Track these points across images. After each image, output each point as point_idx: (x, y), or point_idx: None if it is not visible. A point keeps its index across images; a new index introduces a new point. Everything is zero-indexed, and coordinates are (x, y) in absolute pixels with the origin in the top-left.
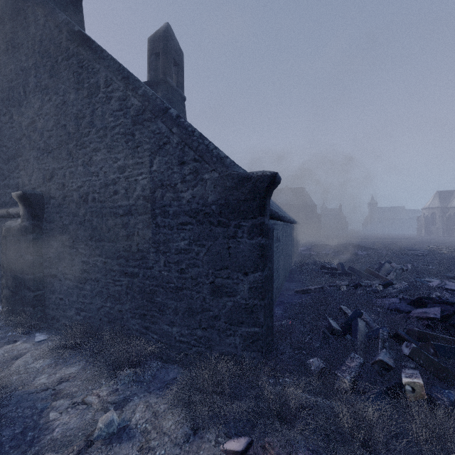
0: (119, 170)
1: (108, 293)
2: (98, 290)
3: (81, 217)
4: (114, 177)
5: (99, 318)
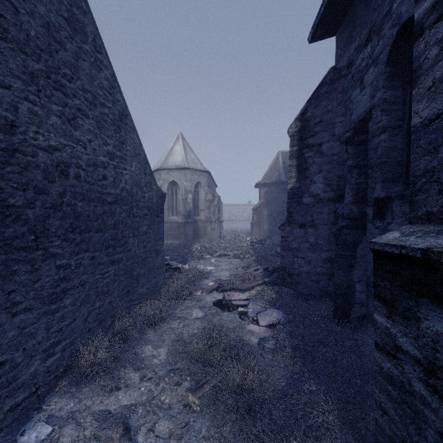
0: (109, 156)
1: (97, 293)
2: (85, 296)
3: (55, 198)
4: (105, 160)
5: (89, 330)
